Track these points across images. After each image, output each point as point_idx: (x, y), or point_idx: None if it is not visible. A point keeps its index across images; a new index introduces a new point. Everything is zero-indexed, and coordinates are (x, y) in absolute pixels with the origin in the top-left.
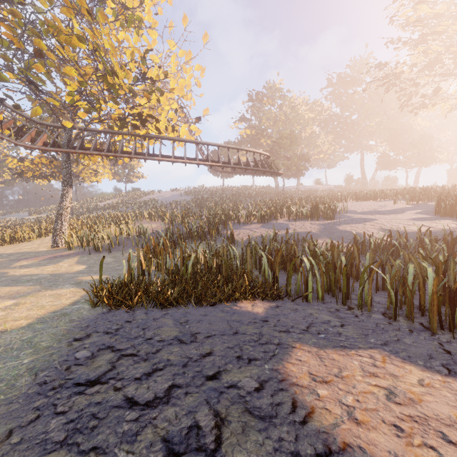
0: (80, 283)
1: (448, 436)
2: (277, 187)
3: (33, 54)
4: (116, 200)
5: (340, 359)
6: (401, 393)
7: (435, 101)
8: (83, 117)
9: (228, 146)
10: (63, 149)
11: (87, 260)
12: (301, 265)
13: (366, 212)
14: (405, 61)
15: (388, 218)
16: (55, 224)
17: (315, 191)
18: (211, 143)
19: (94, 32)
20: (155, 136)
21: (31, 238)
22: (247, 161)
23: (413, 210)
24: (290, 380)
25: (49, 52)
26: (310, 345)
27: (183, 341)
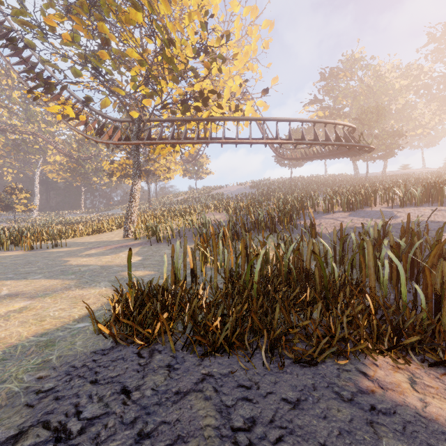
0: (119, 280)
1: None
2: (356, 173)
3: (101, 45)
4: (187, 195)
5: None
6: None
7: None
8: (148, 105)
9: (302, 119)
10: (132, 141)
11: (146, 251)
12: None
13: None
14: None
15: None
16: (126, 215)
17: (411, 174)
18: (281, 119)
19: (153, 5)
20: (218, 117)
21: (113, 228)
22: (326, 136)
23: None
24: None
25: (111, 34)
26: None
27: None
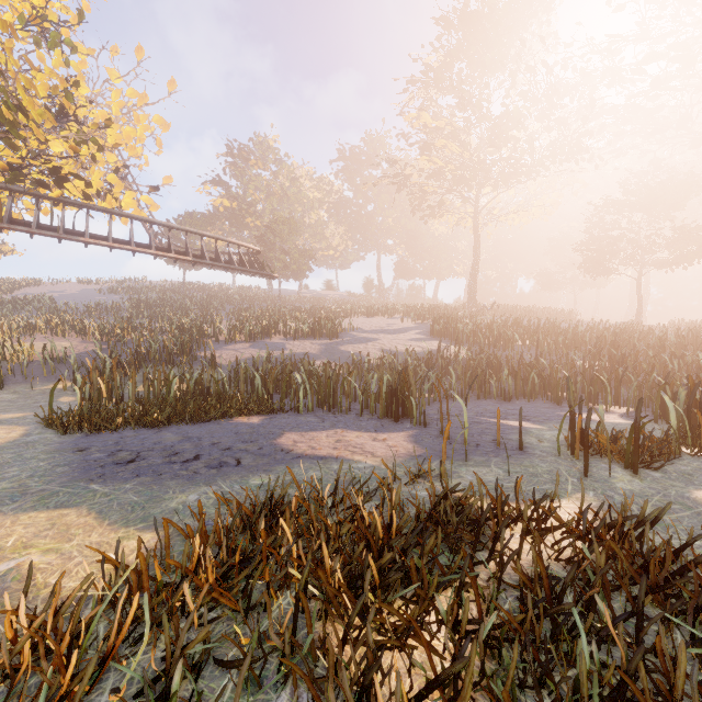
0: None
1: (357, 447)
2: (271, 290)
3: None
4: None
5: (315, 435)
6: (344, 440)
7: (444, 211)
8: None
9: (202, 232)
10: None
11: None
12: (294, 380)
13: (373, 331)
14: (414, 165)
15: (390, 338)
16: None
17: (323, 299)
18: (176, 226)
19: None
20: (77, 202)
21: None
22: (229, 257)
23: (415, 330)
24: (281, 444)
25: None
26: (297, 432)
27: (191, 441)
